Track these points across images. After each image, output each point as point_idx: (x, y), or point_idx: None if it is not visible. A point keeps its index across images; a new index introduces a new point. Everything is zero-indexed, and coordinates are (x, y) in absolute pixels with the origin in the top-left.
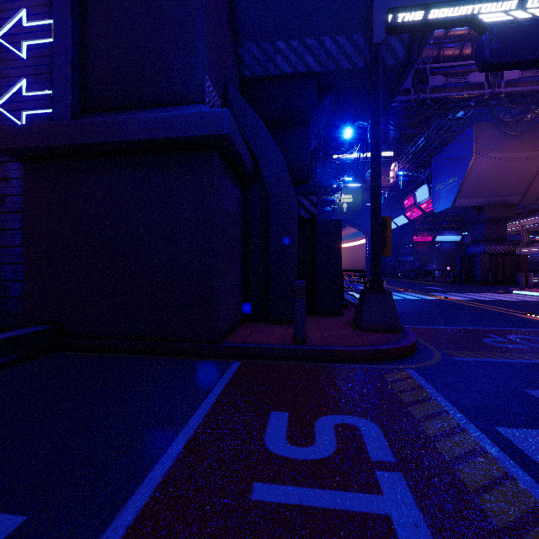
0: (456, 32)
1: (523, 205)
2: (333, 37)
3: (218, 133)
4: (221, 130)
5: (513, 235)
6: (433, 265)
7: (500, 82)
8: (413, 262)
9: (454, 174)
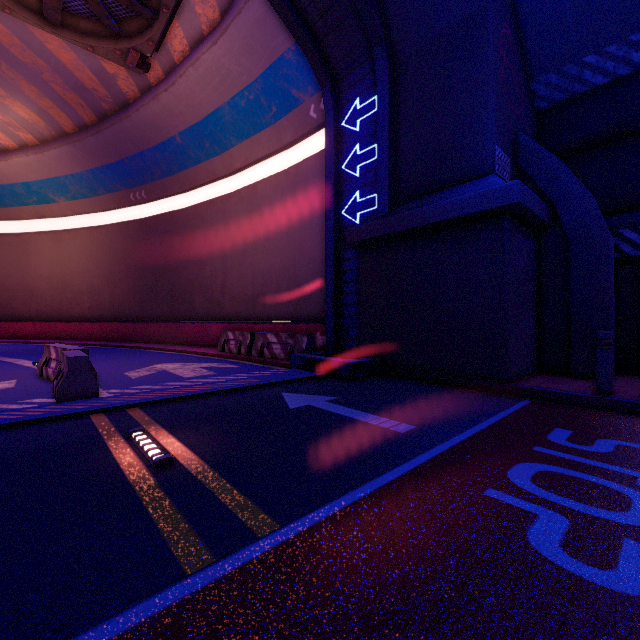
0: None
1: None
2: None
3: (508, 203)
4: (511, 200)
5: None
6: None
7: None
8: None
9: None
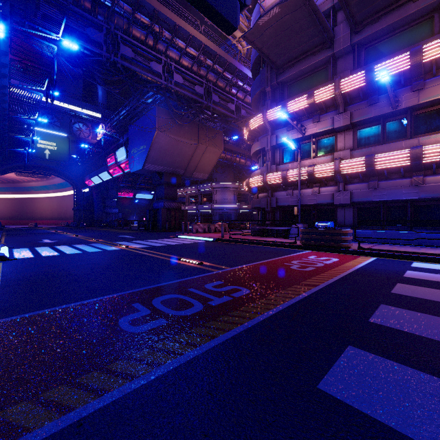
0: (142, 18)
1: (185, 176)
2: None
3: None
4: None
5: (182, 197)
6: (134, 216)
7: (172, 80)
8: (118, 213)
9: (144, 143)
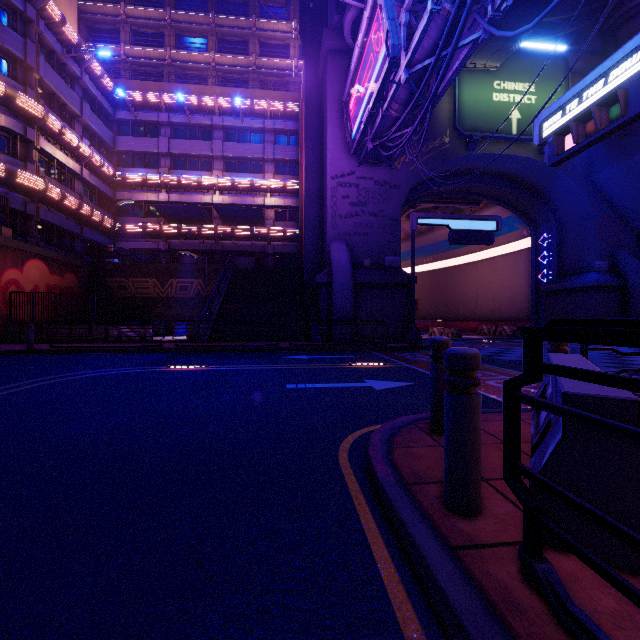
0: None
1: None
2: None
3: (590, 285)
4: (591, 284)
5: None
6: None
7: None
8: None
9: None
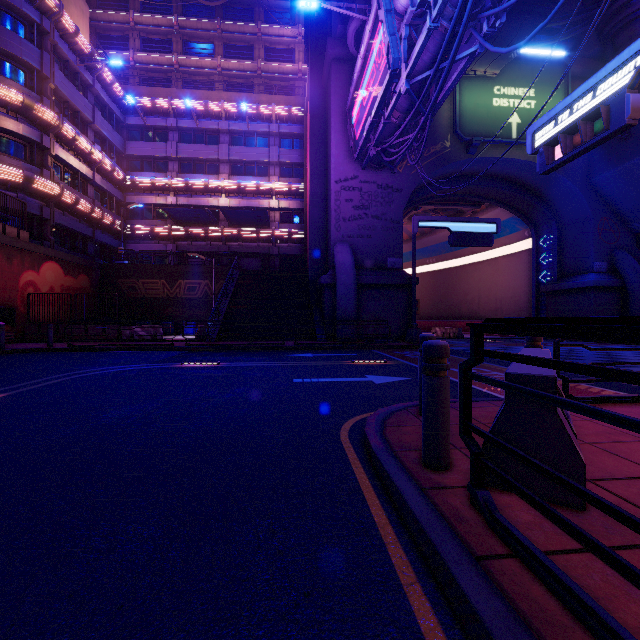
0: None
1: None
2: None
3: (590, 286)
4: (590, 285)
5: None
6: None
7: None
8: None
9: None
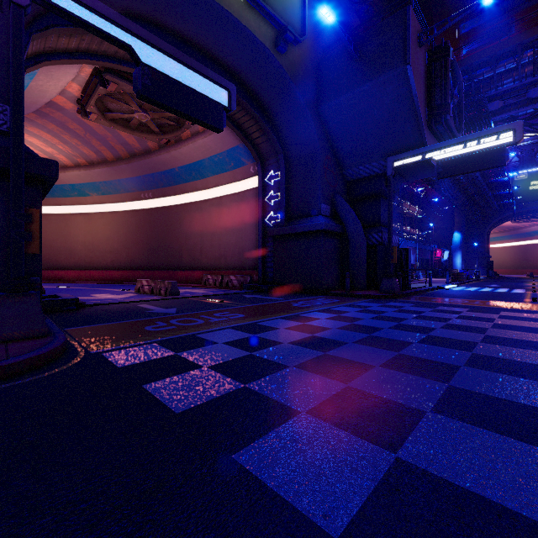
0: None
1: None
2: (384, 160)
3: (321, 229)
4: (322, 228)
5: None
6: None
7: None
8: None
9: None
